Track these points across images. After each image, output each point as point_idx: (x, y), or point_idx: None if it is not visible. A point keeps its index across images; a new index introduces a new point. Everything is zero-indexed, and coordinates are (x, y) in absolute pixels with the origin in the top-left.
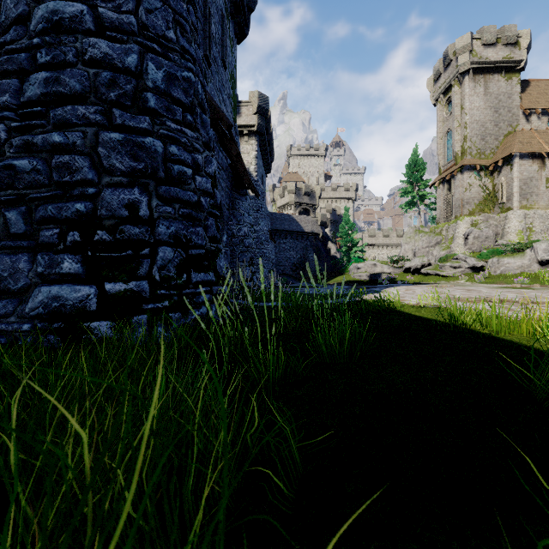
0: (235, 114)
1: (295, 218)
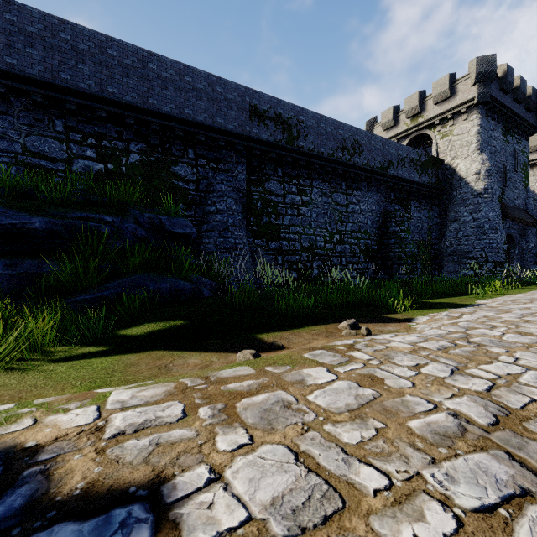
0: (526, 182)
1: None
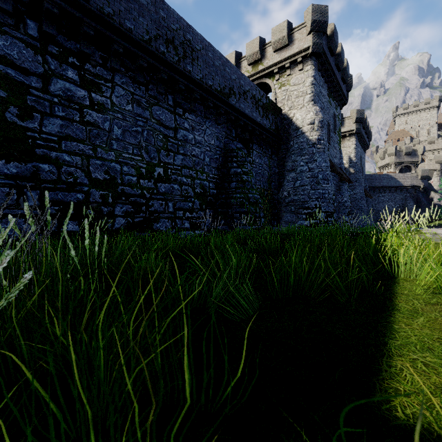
0: (340, 145)
1: (393, 176)
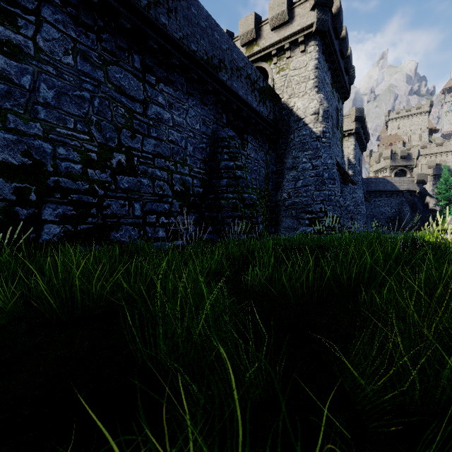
0: (342, 143)
1: (389, 180)
